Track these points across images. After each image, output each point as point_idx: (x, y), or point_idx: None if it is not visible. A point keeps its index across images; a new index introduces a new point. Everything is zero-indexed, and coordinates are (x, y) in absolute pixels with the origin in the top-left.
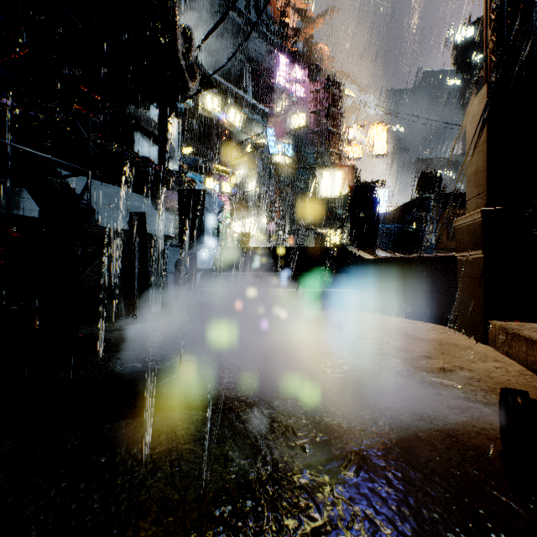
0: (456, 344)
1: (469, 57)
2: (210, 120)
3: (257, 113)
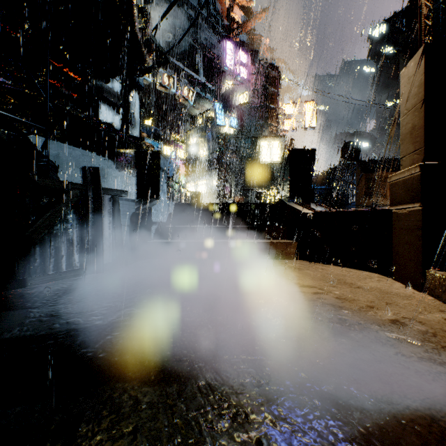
0: (396, 293)
1: (382, 49)
2: (167, 97)
3: (207, 92)
